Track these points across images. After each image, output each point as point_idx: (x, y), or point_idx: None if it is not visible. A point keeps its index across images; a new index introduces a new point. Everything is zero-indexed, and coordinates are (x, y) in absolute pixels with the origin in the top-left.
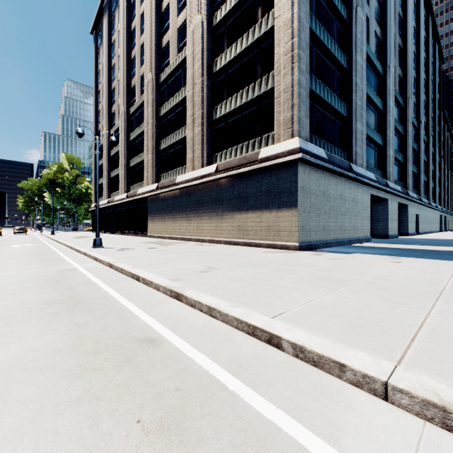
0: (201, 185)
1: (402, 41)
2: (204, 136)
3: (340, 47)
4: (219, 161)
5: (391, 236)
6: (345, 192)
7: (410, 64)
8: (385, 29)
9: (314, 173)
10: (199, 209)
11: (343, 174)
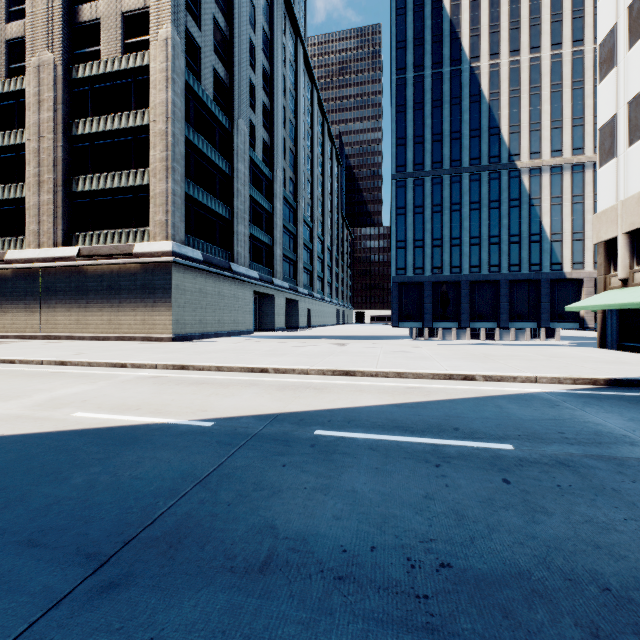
0: (54, 268)
1: (294, 145)
2: (58, 207)
3: (223, 153)
4: (83, 243)
5: (277, 329)
6: (224, 289)
7: (301, 169)
8: (273, 136)
9: (190, 272)
10: (51, 298)
11: (220, 274)
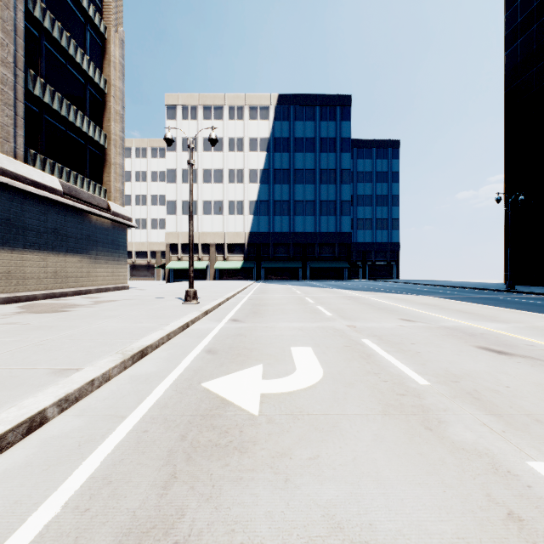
0: (21, 193)
1: None
2: (18, 100)
3: None
4: (42, 169)
5: None
6: None
7: None
8: None
9: None
10: (17, 238)
11: None
